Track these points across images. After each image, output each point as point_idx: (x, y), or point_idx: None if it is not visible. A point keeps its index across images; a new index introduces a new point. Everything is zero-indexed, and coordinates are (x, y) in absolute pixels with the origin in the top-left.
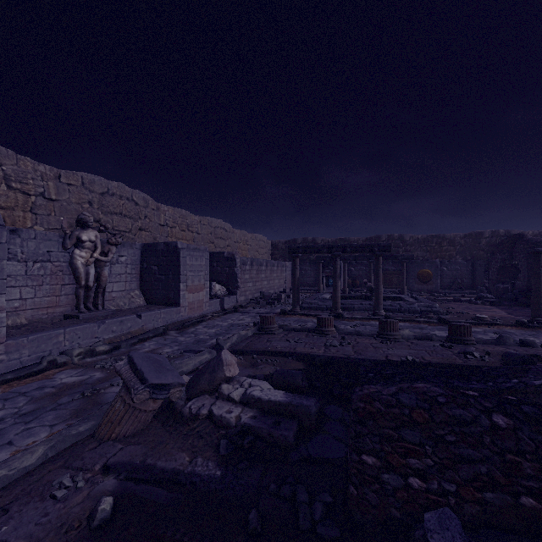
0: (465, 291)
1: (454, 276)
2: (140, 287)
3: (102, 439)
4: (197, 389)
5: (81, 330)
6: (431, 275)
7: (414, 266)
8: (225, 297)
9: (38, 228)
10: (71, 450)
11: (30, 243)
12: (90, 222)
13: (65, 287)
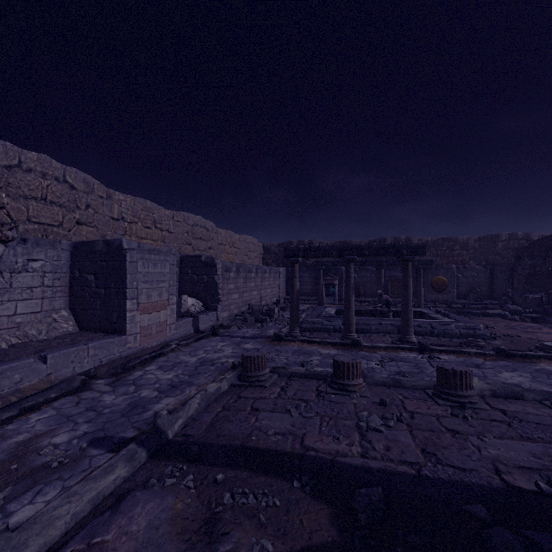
0: (485, 302)
1: (470, 284)
2: (69, 305)
3: None
4: None
5: None
6: (447, 283)
7: (427, 272)
8: (201, 315)
9: None
10: None
11: None
12: None
13: None
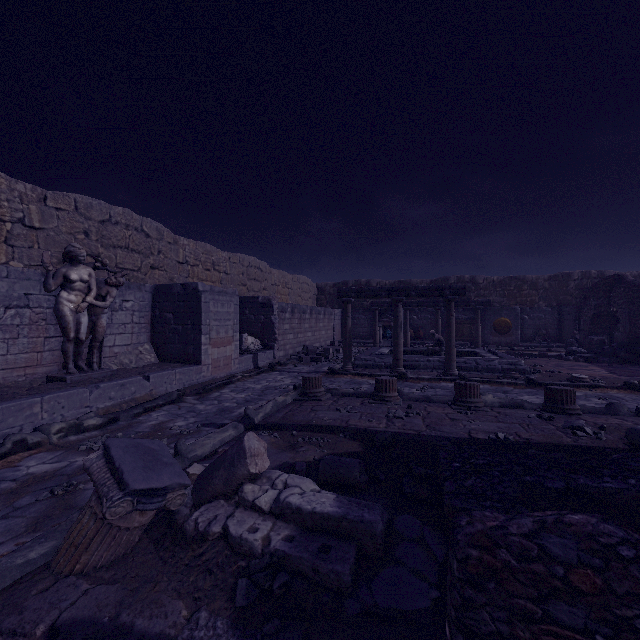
0: (551, 344)
1: (537, 326)
2: (151, 340)
3: (60, 572)
4: (208, 491)
5: (66, 398)
6: (510, 325)
7: (489, 314)
8: (260, 352)
9: (15, 264)
10: (9, 594)
11: (1, 283)
12: (81, 256)
13: (50, 340)
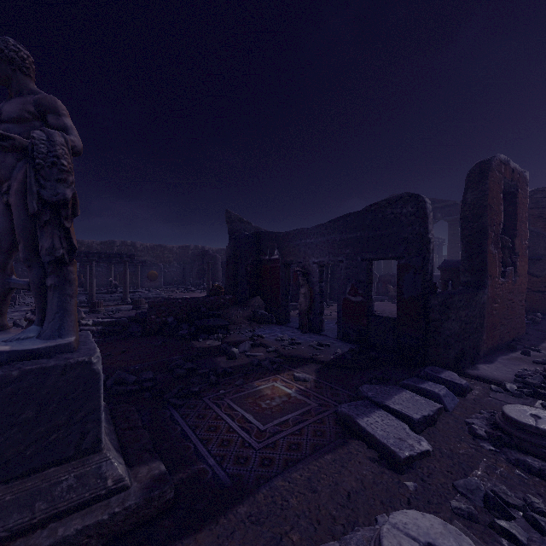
0: (179, 286)
1: (172, 276)
2: None
3: None
4: None
5: None
6: (157, 275)
7: (145, 268)
8: None
9: None
10: None
11: None
12: None
13: None
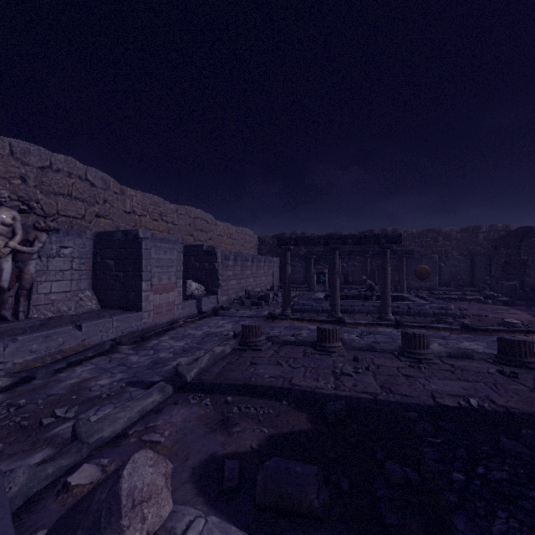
0: (465, 289)
1: (452, 272)
2: (92, 287)
3: None
4: None
5: None
6: (429, 272)
7: (411, 262)
8: (203, 298)
9: None
10: None
11: None
12: (1, 197)
13: None
